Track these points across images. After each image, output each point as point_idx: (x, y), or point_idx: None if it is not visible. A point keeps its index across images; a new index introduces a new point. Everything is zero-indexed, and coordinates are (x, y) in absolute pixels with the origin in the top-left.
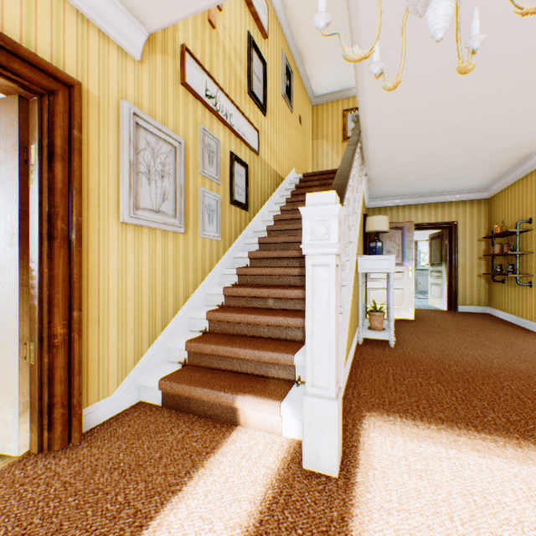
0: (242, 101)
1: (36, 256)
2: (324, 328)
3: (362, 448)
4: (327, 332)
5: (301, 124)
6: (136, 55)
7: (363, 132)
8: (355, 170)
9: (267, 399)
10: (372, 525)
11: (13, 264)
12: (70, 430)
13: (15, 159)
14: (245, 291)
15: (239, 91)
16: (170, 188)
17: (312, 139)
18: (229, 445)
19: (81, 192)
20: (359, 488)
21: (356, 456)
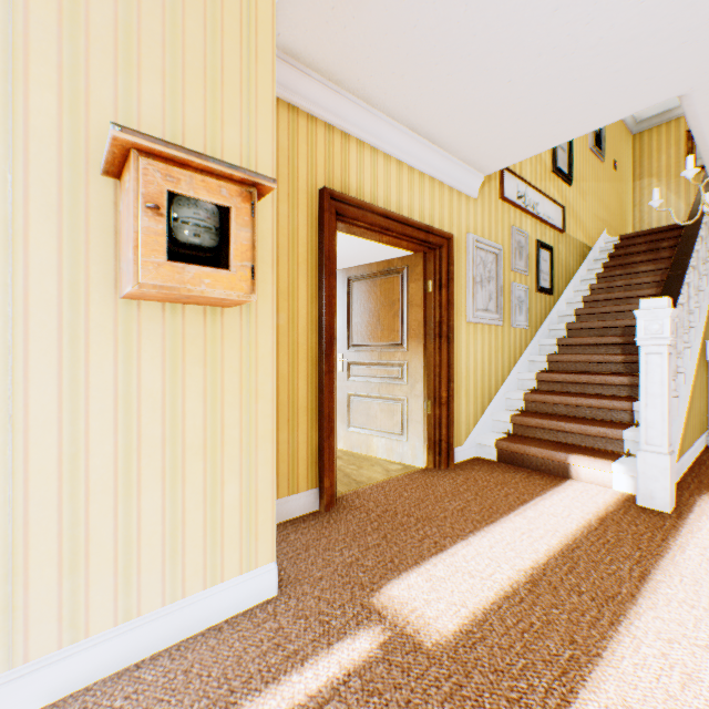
0: (546, 183)
1: (431, 348)
2: (656, 401)
3: (697, 506)
4: (660, 403)
5: (614, 169)
6: (475, 196)
7: None
8: (702, 237)
9: (598, 459)
10: (699, 532)
11: (419, 353)
12: (447, 459)
13: (420, 290)
14: (560, 377)
15: (543, 175)
16: (493, 290)
17: (632, 180)
18: (567, 486)
19: (453, 306)
20: (690, 520)
21: (689, 508)
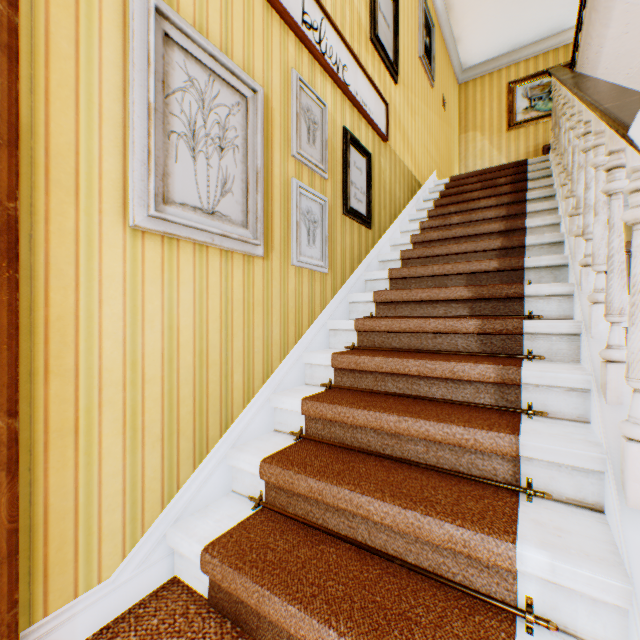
0: (361, 51)
1: None
2: None
3: None
4: None
5: (443, 108)
6: None
7: (586, 69)
8: (570, 139)
9: None
10: None
11: None
12: None
13: None
14: (373, 363)
15: (357, 34)
16: (236, 173)
17: (458, 133)
18: None
19: (14, 144)
20: None
21: None
